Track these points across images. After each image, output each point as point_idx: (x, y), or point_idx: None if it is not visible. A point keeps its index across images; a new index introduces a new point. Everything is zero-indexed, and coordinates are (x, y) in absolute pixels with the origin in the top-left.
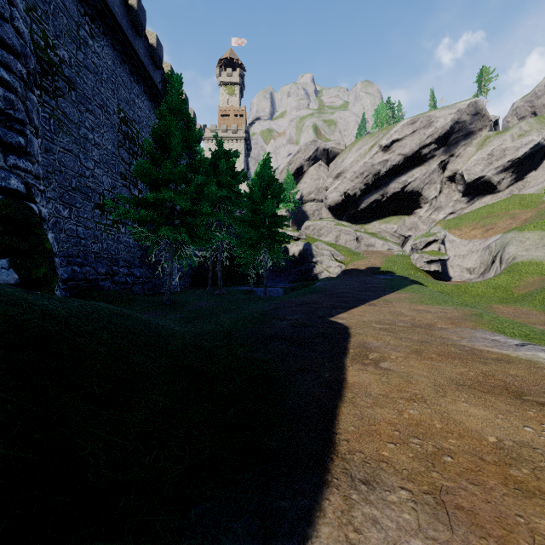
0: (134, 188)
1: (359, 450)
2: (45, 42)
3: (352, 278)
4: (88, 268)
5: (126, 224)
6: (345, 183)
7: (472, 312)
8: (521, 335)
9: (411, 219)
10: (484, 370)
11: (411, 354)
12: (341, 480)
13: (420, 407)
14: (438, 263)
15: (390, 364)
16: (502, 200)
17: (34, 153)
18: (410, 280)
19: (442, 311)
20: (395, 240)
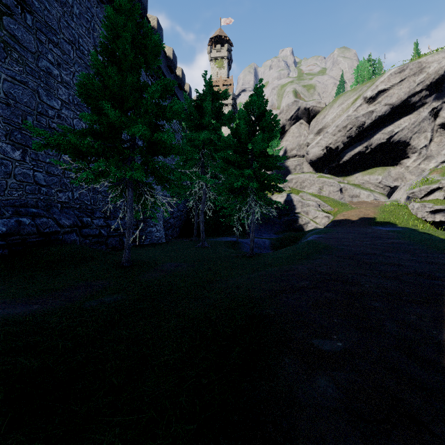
0: None
1: None
2: None
3: (348, 229)
4: (44, 220)
5: None
6: (327, 137)
7: None
8: None
9: (397, 169)
10: None
11: None
12: None
13: None
14: (444, 213)
15: None
16: None
17: None
18: (422, 232)
19: None
20: (379, 191)
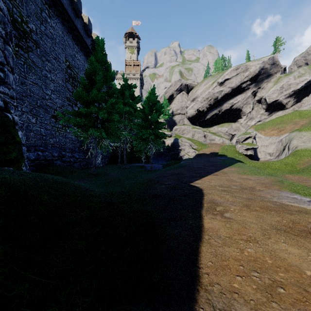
0: (75, 106)
1: (217, 282)
2: (21, 19)
3: (202, 158)
4: (47, 153)
5: (70, 127)
6: (197, 104)
7: (276, 179)
8: (310, 195)
9: (236, 124)
10: (291, 218)
11: (243, 207)
12: (205, 310)
13: (254, 246)
14: (251, 150)
15: (231, 215)
16: (289, 113)
17: (10, 83)
18: (236, 160)
19: (258, 179)
20: (226, 137)
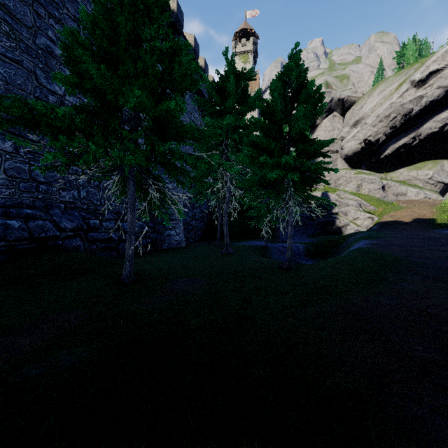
0: None
1: None
2: None
3: (404, 233)
4: (40, 222)
5: None
6: (365, 129)
7: None
8: None
9: None
10: None
11: None
12: None
13: None
14: None
15: None
16: None
17: None
18: None
19: None
20: (430, 188)
